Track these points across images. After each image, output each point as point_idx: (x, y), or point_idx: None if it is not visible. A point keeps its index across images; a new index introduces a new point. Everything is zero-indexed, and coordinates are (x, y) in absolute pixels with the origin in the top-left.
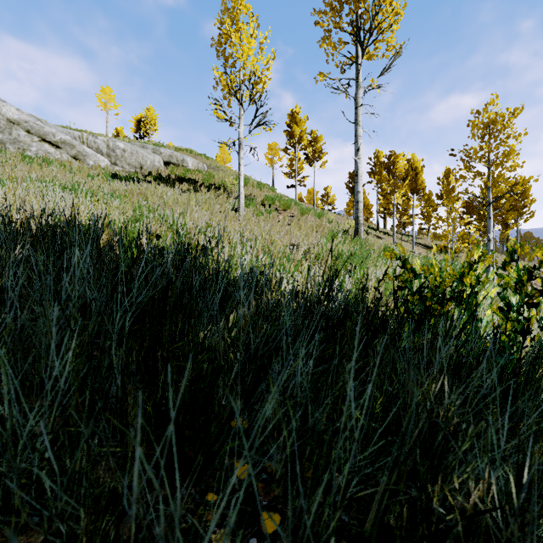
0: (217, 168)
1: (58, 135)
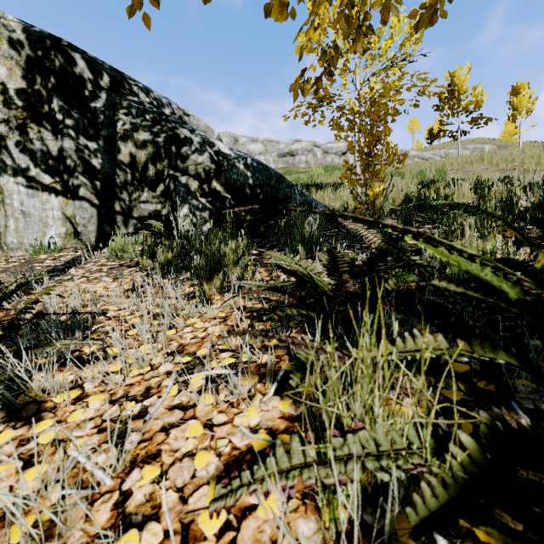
0: (505, 145)
1: (427, 156)
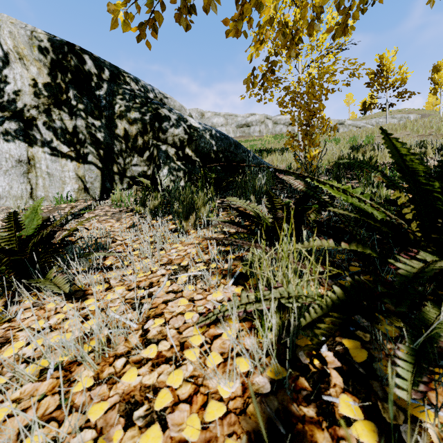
0: (428, 114)
1: (361, 124)
